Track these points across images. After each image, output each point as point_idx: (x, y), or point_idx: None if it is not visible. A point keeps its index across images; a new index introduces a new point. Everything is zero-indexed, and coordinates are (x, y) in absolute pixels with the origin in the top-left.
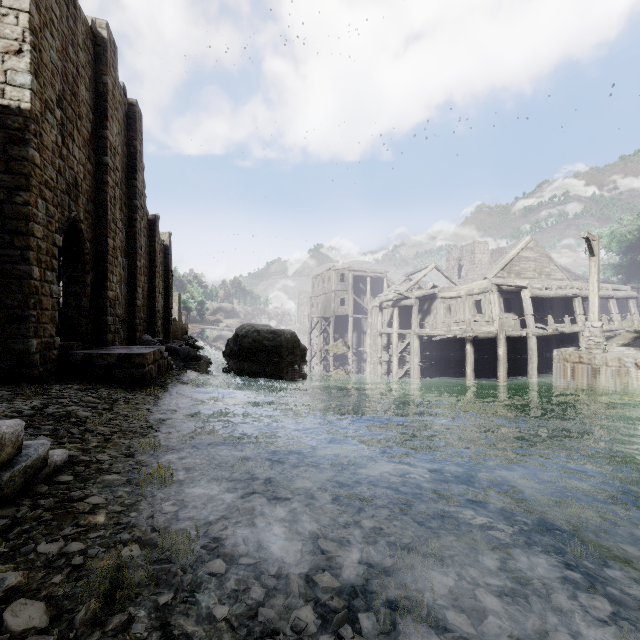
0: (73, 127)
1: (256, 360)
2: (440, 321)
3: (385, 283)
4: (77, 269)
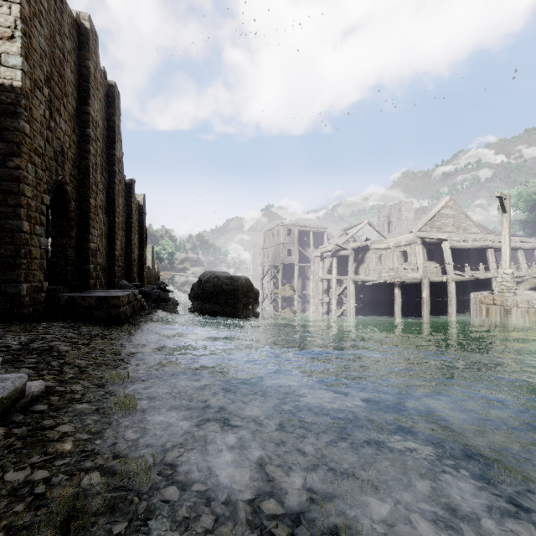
0: (60, 103)
1: (216, 301)
2: (372, 269)
3: (325, 237)
4: (64, 224)
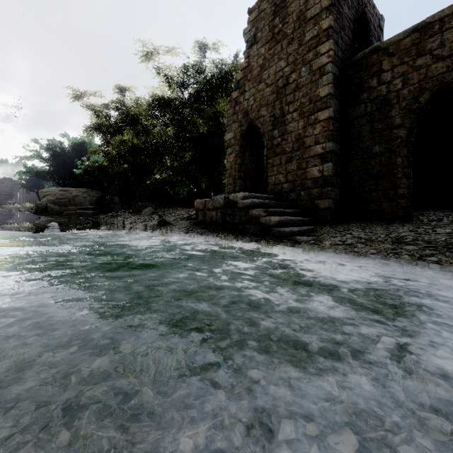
0: None
1: None
2: None
3: None
4: None
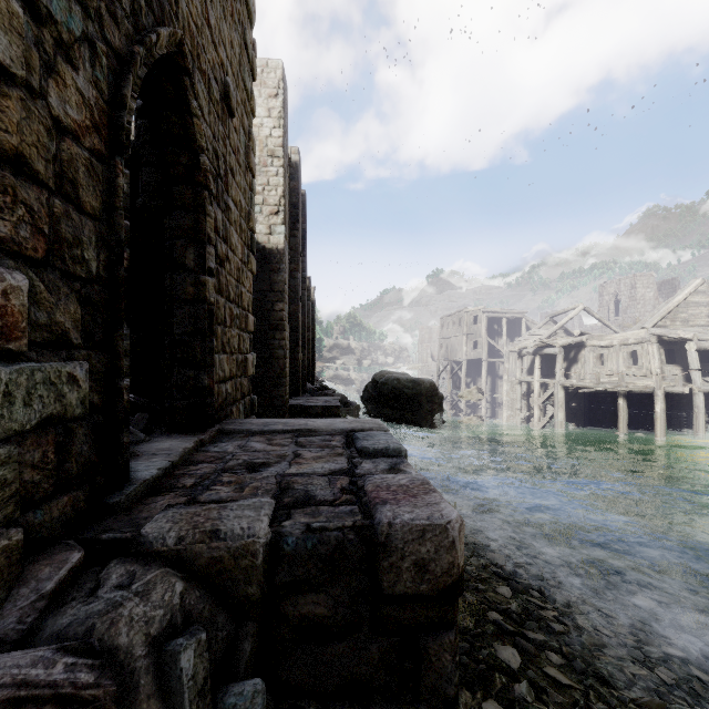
0: None
1: (395, 406)
2: (589, 371)
3: (523, 324)
4: None
